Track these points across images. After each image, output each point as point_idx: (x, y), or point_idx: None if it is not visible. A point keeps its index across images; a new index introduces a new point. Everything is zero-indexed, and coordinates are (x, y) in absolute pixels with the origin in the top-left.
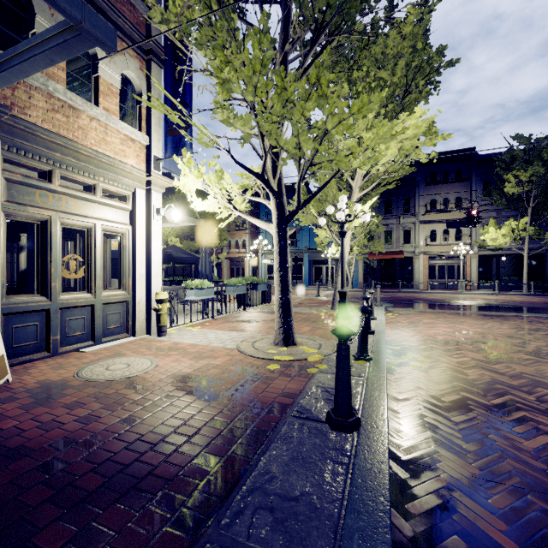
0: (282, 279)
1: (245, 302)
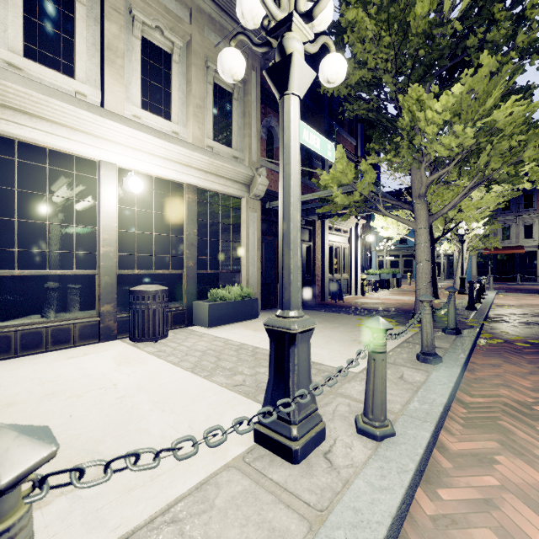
0: (433, 268)
1: (388, 285)
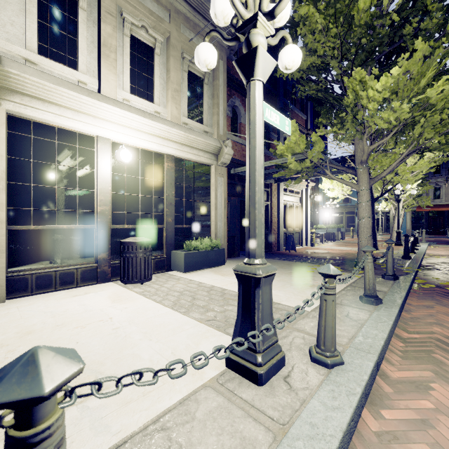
0: (372, 223)
1: (334, 237)
